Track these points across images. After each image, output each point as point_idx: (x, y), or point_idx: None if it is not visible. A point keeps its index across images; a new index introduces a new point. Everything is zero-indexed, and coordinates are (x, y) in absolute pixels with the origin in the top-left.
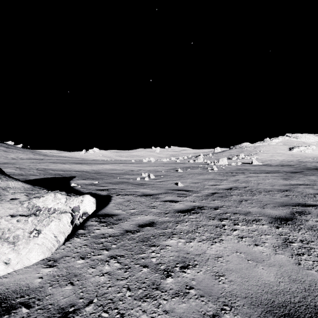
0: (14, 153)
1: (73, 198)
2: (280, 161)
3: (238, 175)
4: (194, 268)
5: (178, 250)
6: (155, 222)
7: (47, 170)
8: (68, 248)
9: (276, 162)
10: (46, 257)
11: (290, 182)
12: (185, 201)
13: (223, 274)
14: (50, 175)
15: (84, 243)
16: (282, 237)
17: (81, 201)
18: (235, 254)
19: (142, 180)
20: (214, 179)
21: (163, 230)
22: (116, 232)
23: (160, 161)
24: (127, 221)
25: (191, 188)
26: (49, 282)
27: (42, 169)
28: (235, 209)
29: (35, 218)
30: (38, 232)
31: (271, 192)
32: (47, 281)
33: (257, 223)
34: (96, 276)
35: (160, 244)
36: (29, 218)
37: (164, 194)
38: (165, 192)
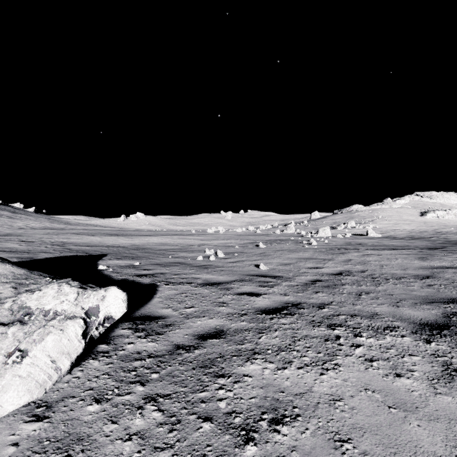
0: (23, 220)
1: (90, 293)
2: (409, 232)
3: (350, 253)
4: (293, 422)
5: (264, 384)
6: (225, 331)
7: (66, 245)
8: (76, 379)
9: (402, 233)
10: (34, 399)
11: (430, 264)
12: (272, 294)
13: (348, 437)
14: (70, 252)
15: (105, 370)
16: (440, 360)
17: (102, 299)
18: (364, 393)
19: (205, 259)
20: (314, 258)
21: (237, 346)
22: (159, 349)
23: (233, 232)
24: (179, 328)
25: (280, 273)
26: (29, 456)
27: (60, 244)
28: (352, 308)
29: (19, 328)
30: (21, 355)
31: (404, 279)
32: (26, 453)
33: (393, 333)
34: (117, 440)
35: (233, 373)
36: (10, 328)
37: (239, 281)
38: (241, 279)
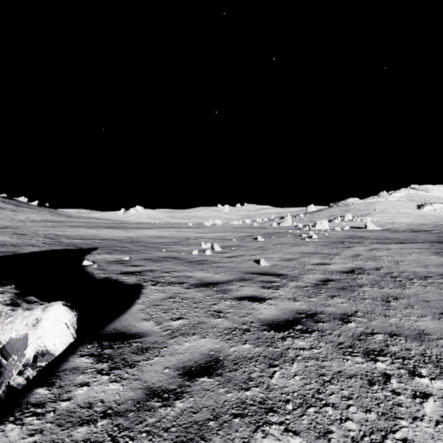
0: (25, 214)
1: (17, 315)
2: (408, 225)
3: (355, 247)
4: None
5: None
6: (222, 361)
7: (59, 238)
8: None
9: (401, 226)
10: None
11: None
12: (278, 299)
13: None
14: (60, 246)
15: None
16: None
17: (34, 324)
18: None
19: (201, 254)
20: (318, 253)
21: (240, 393)
22: (123, 398)
23: (230, 225)
24: (159, 355)
25: (283, 270)
26: None
27: (53, 236)
28: (386, 322)
29: None
30: None
31: (431, 280)
32: None
33: None
34: None
35: None
36: None
37: (238, 281)
38: (240, 278)
